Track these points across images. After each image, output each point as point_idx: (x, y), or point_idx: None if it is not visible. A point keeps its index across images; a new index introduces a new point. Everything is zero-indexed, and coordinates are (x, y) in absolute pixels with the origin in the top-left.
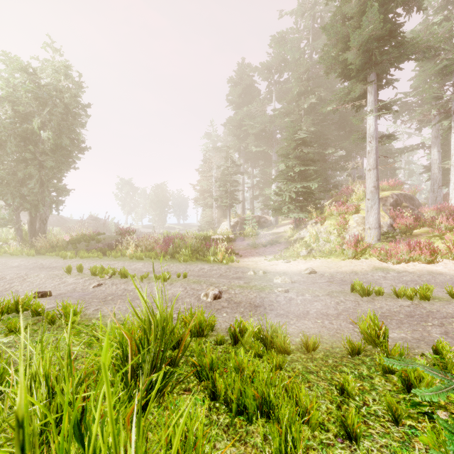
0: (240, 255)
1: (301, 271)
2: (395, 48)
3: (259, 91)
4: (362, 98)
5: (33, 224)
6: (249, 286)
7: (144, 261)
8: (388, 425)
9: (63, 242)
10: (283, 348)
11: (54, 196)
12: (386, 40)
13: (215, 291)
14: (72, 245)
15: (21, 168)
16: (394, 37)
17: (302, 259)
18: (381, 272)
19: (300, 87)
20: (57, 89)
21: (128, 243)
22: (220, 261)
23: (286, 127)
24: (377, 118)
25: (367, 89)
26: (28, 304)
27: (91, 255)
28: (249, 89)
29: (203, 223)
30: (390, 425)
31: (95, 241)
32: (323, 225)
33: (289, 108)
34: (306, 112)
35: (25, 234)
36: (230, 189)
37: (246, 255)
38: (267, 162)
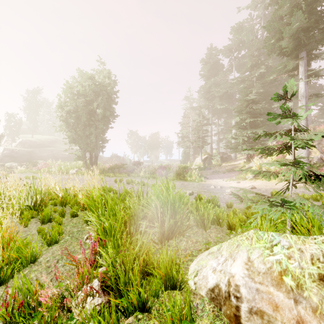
0: (207, 178)
1: (246, 187)
2: (319, 34)
3: (223, 66)
4: (296, 69)
5: (91, 159)
6: (209, 191)
7: (150, 179)
8: (244, 218)
9: (106, 168)
10: (216, 205)
11: (101, 143)
12: (313, 28)
13: (190, 191)
14: (111, 170)
15: (87, 129)
16: (318, 25)
17: (249, 181)
18: (303, 189)
19: (252, 61)
20: (103, 85)
21: (139, 170)
22: (194, 180)
23: (240, 92)
24: (306, 83)
25: (299, 63)
26: (110, 190)
27: (122, 175)
28: (215, 65)
29: (183, 158)
30: (245, 218)
31: (122, 168)
32: (266, 159)
33: (244, 77)
34: (257, 78)
35: (88, 164)
36: (201, 135)
37: (211, 178)
38: (229, 114)
